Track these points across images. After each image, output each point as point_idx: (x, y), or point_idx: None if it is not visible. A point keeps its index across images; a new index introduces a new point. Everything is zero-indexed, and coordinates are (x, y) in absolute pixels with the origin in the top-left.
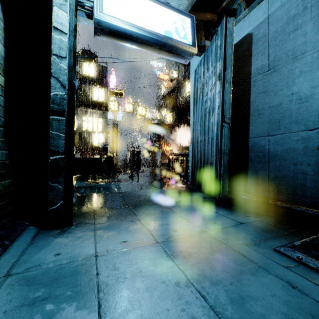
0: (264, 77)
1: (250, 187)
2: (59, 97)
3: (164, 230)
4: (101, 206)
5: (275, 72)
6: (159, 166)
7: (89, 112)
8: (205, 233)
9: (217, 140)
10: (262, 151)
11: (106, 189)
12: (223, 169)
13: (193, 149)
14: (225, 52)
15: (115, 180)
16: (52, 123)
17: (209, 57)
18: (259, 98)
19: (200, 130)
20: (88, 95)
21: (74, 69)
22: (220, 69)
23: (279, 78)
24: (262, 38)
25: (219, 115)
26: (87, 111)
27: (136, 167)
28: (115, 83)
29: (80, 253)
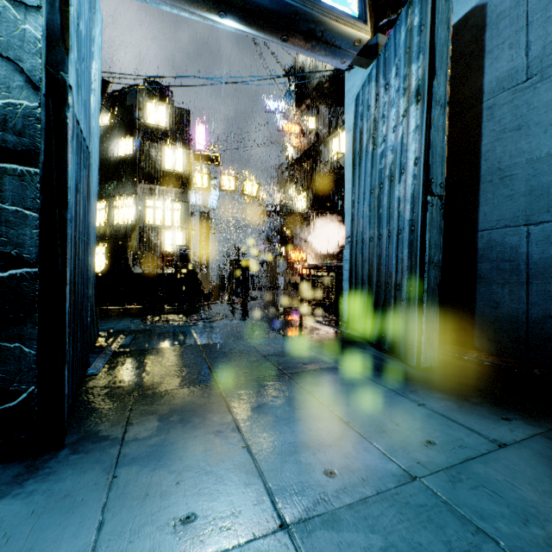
0: (516, 94)
1: (482, 336)
2: (20, 114)
3: (299, 468)
4: (155, 381)
5: (545, 80)
6: (282, 288)
7: (157, 191)
8: (415, 485)
9: (412, 234)
10: (511, 258)
11: (176, 337)
12: (427, 299)
13: (353, 256)
14: (433, 36)
15: (199, 317)
16: (1, 181)
17: (390, 60)
18: (503, 143)
19: (369, 216)
20: (156, 161)
21: (62, 40)
22: (419, 77)
23: None
24: (512, 9)
25: (418, 180)
26: (154, 189)
27: (242, 291)
28: (204, 142)
29: None
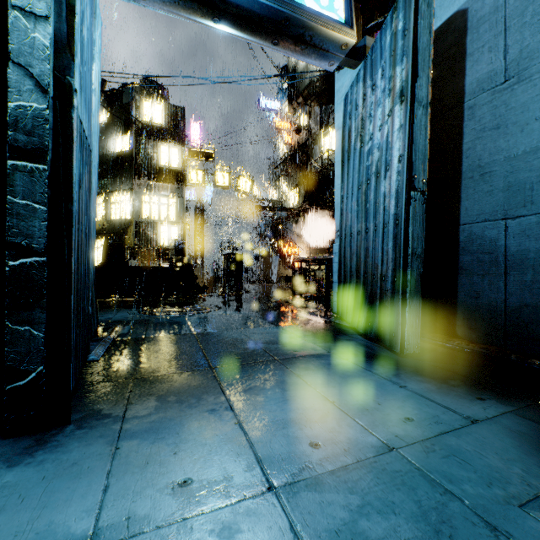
0: (495, 95)
1: (463, 325)
2: (30, 115)
3: (287, 440)
4: (152, 366)
5: (522, 82)
6: (275, 281)
7: (153, 187)
8: (392, 455)
9: (396, 228)
10: (490, 251)
11: (172, 327)
12: (410, 289)
13: (342, 250)
14: (416, 41)
15: (194, 308)
16: (13, 177)
17: (377, 62)
18: (483, 141)
19: (357, 210)
20: (152, 157)
21: (69, 47)
22: (403, 79)
23: (532, 94)
24: (491, 15)
25: (402, 176)
26: (151, 185)
27: (235, 284)
28: (199, 139)
29: (48, 536)
